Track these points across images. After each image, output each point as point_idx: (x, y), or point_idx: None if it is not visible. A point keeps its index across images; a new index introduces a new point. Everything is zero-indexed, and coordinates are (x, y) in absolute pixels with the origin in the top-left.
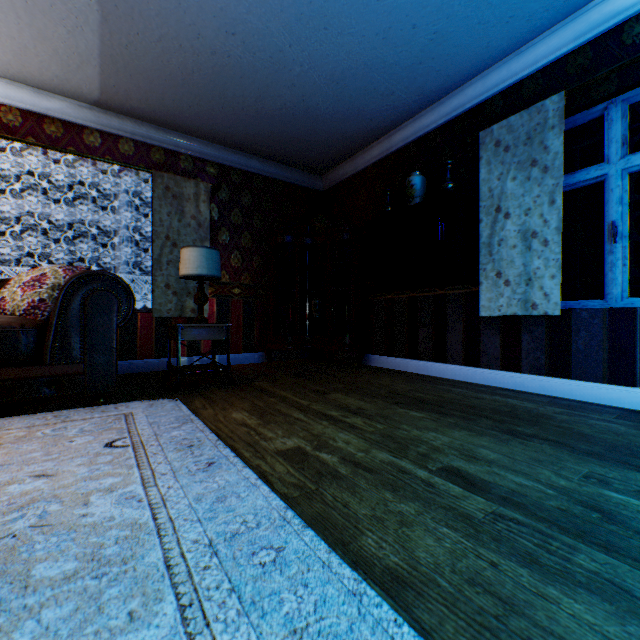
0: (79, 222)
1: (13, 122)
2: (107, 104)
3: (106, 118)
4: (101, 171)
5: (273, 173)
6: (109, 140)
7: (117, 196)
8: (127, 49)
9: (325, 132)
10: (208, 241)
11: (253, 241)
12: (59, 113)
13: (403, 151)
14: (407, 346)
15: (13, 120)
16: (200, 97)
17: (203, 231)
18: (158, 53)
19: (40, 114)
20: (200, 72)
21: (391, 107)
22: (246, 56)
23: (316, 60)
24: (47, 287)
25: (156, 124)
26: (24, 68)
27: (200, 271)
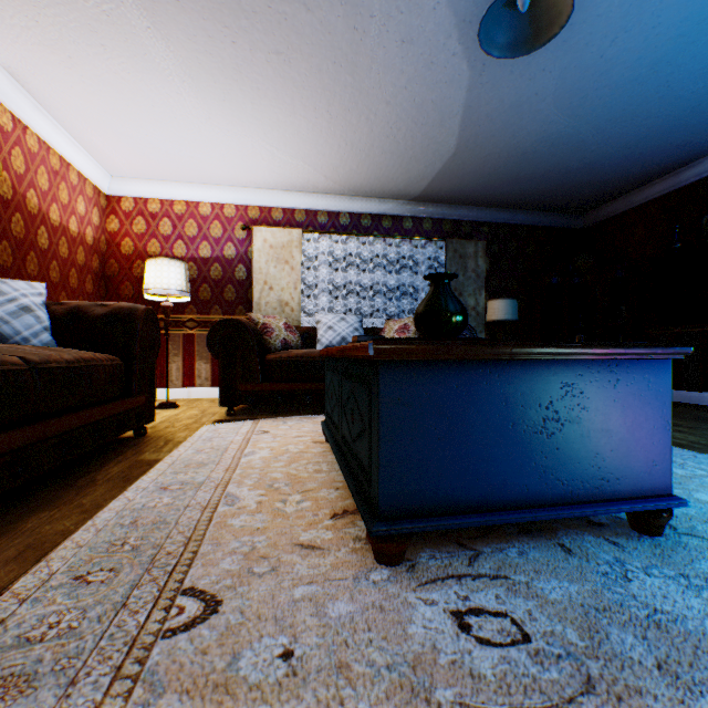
0: (398, 284)
1: (366, 224)
2: (420, 198)
3: (416, 207)
4: (412, 246)
5: (535, 221)
6: (416, 222)
7: (419, 262)
8: (457, 166)
9: (601, 182)
10: (483, 289)
11: (517, 284)
12: (390, 211)
13: (695, 186)
14: (700, 379)
15: (366, 222)
16: (495, 181)
17: (480, 281)
18: (479, 164)
19: (379, 214)
20: (504, 167)
21: (684, 152)
22: (549, 150)
23: (613, 139)
24: (412, 333)
25: (448, 203)
26: (381, 190)
27: (506, 317)
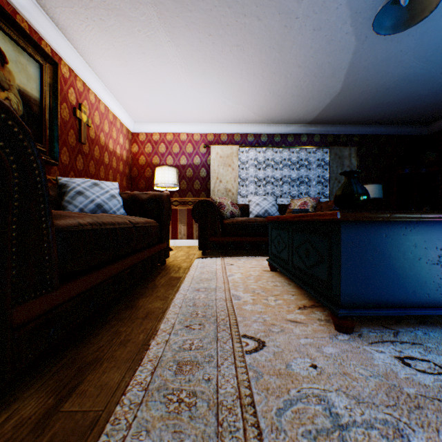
0: (297, 177)
1: (277, 140)
2: (312, 122)
3: (309, 128)
4: (306, 152)
5: (391, 132)
6: (309, 137)
7: (311, 162)
8: (340, 100)
9: None
10: None
11: (378, 174)
12: (292, 131)
13: None
14: None
15: (277, 139)
16: (365, 108)
17: None
18: (355, 98)
19: (285, 134)
20: (373, 98)
21: None
22: (406, 85)
23: None
24: (309, 207)
25: (331, 124)
26: (288, 118)
27: (374, 196)
